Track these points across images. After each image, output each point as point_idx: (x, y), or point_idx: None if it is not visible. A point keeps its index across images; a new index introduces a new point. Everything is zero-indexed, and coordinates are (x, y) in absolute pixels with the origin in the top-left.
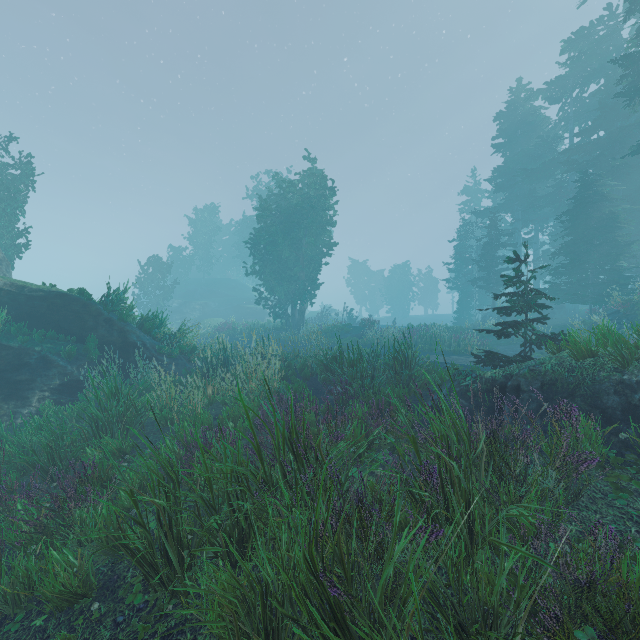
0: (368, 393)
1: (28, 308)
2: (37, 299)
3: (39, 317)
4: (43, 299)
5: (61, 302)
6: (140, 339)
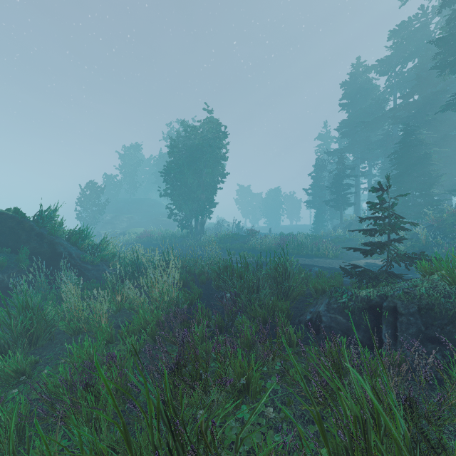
0: (254, 305)
1: None
2: None
3: None
4: None
5: None
6: (67, 250)
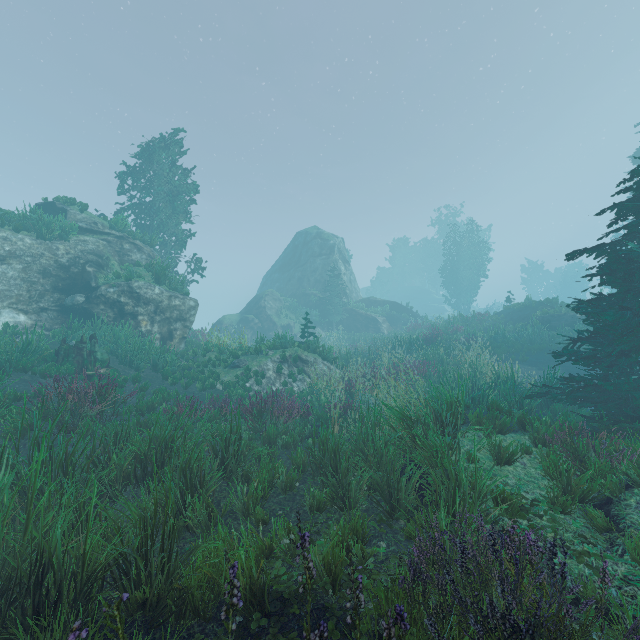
0: None
1: (387, 306)
2: (389, 303)
3: (389, 308)
4: (390, 303)
5: (395, 304)
6: (416, 314)
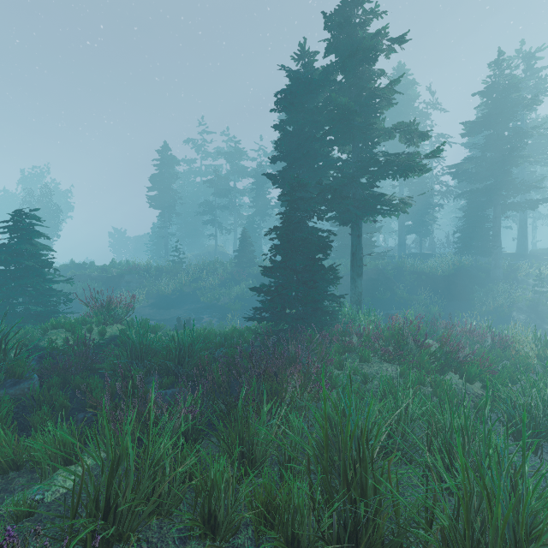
0: None
1: None
2: None
3: None
4: None
5: None
6: None
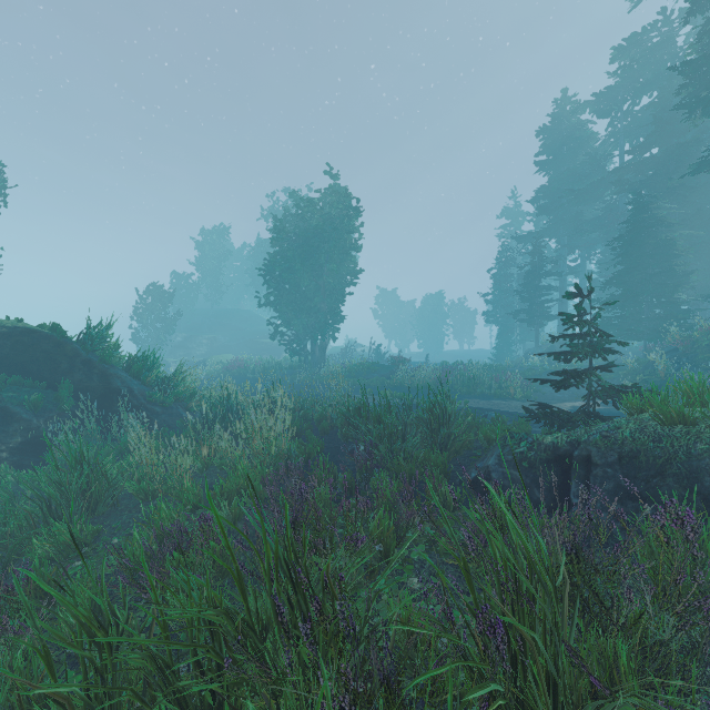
0: (398, 459)
1: None
2: None
3: (1, 358)
4: (6, 337)
5: (28, 340)
6: (126, 384)
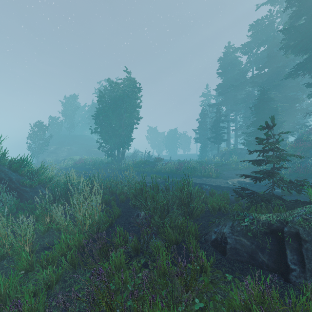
0: (167, 227)
1: None
2: None
3: None
4: None
5: None
6: (7, 176)
